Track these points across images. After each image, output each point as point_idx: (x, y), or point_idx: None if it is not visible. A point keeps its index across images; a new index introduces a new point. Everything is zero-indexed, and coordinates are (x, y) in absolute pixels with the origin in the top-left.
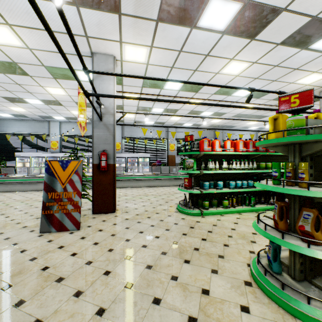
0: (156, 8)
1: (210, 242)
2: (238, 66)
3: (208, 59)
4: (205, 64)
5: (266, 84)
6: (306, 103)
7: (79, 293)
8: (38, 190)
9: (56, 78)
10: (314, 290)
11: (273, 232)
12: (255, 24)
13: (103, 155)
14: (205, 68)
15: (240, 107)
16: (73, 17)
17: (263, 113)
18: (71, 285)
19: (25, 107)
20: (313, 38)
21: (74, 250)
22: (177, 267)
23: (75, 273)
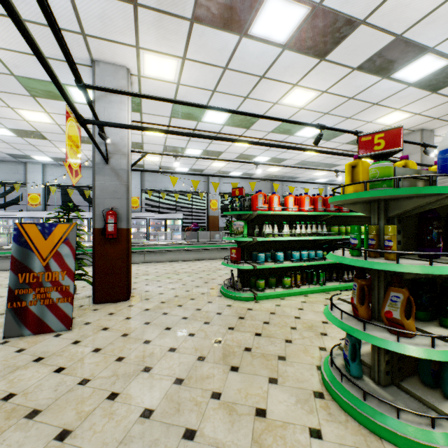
0: (190, 1)
1: (267, 337)
2: (303, 95)
3: (263, 83)
4: (260, 89)
5: (339, 122)
6: (394, 146)
7: (65, 434)
8: (7, 269)
9: (34, 96)
10: (403, 398)
11: (352, 321)
12: (326, 38)
13: (111, 215)
14: (259, 95)
15: (306, 151)
16: (61, 1)
17: (334, 161)
18: (52, 421)
19: None
20: (396, 64)
21: (60, 363)
22: (220, 379)
23: (59, 401)
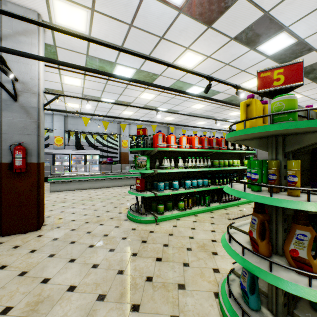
0: None
1: (167, 262)
2: (193, 58)
3: (162, 43)
4: (160, 49)
5: (217, 83)
6: (294, 81)
7: None
8: None
9: None
10: None
11: (253, 257)
12: (214, 7)
13: (19, 150)
14: (159, 55)
15: (199, 97)
16: None
17: (211, 114)
18: None
19: None
20: (261, 38)
21: None
22: None
23: None
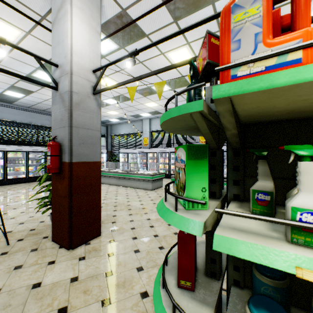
0: None
1: None
2: None
3: None
4: None
5: None
6: None
7: None
8: (111, 184)
9: None
10: None
11: None
12: None
13: (48, 146)
14: None
15: None
16: None
17: None
18: None
19: (114, 109)
20: None
21: None
22: None
23: None
